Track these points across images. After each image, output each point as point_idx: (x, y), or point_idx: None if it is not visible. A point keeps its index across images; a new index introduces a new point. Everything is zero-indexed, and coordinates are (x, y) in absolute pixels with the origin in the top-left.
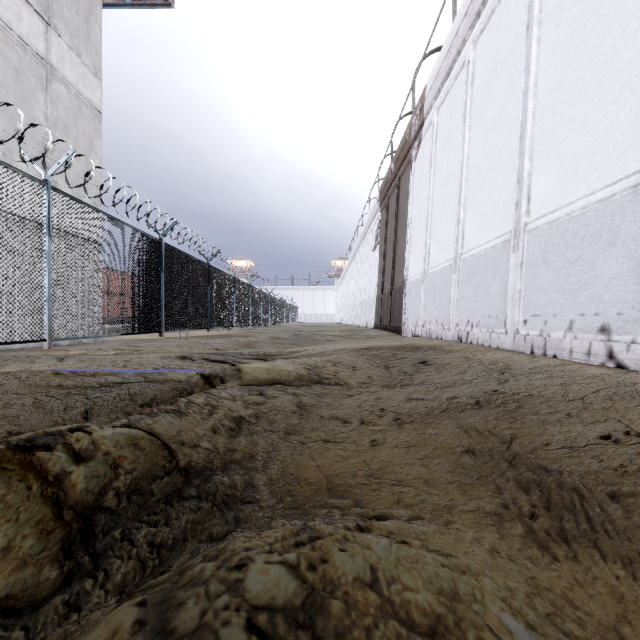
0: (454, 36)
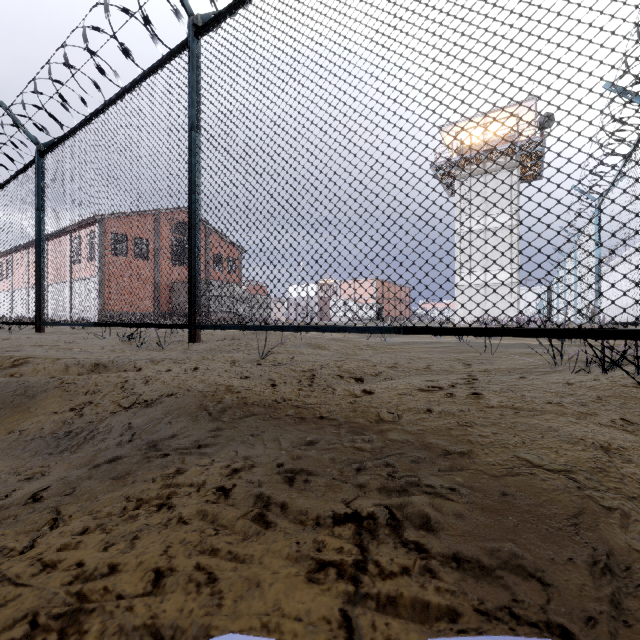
0: None
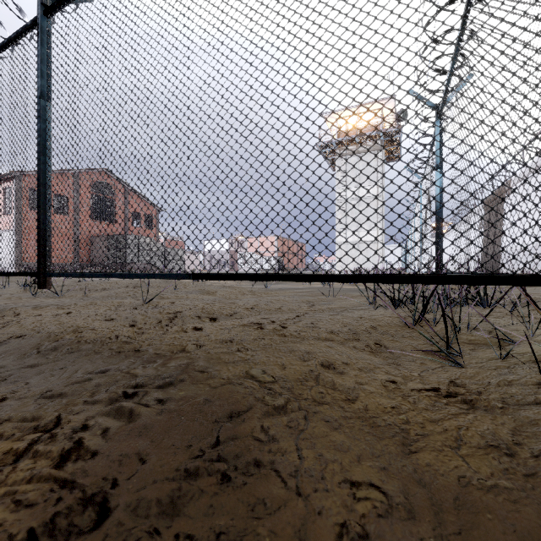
0: (522, 173)
